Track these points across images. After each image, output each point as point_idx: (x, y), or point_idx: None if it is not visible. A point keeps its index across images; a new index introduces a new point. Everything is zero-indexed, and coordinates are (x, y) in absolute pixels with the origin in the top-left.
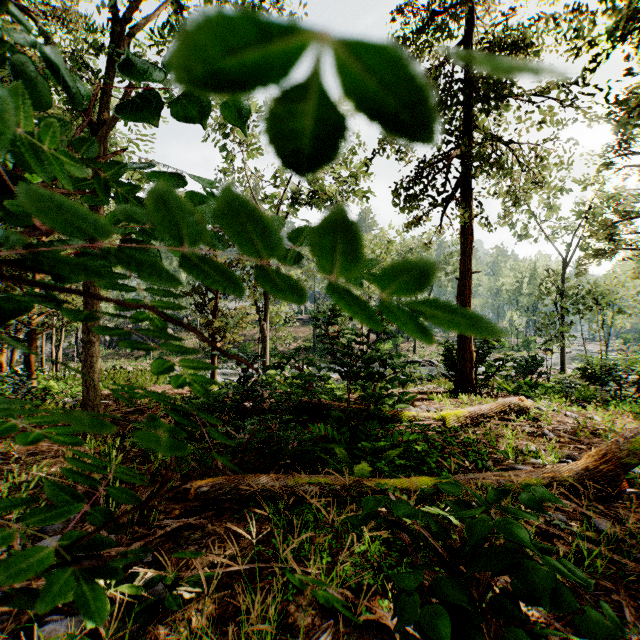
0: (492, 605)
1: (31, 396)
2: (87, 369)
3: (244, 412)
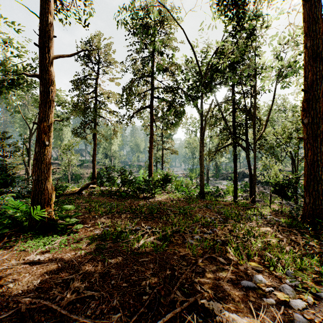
0: None
1: None
2: None
3: None
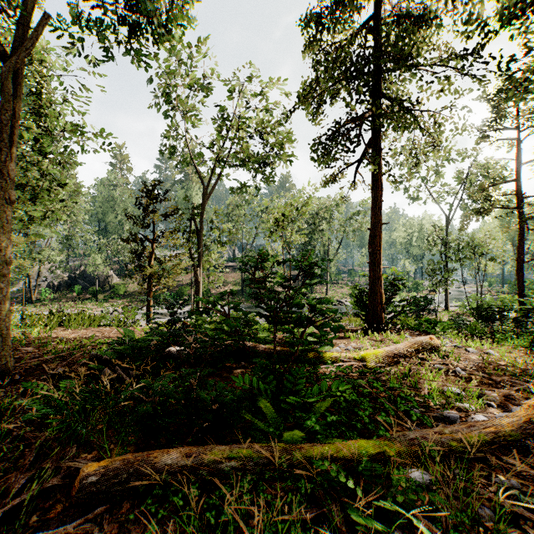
0: None
1: None
2: None
3: (169, 357)
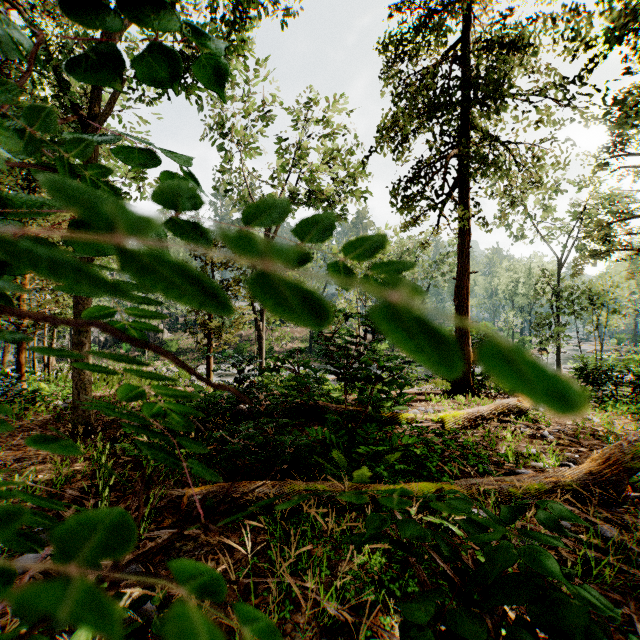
0: (509, 637)
1: (20, 399)
2: (78, 371)
3: (240, 414)
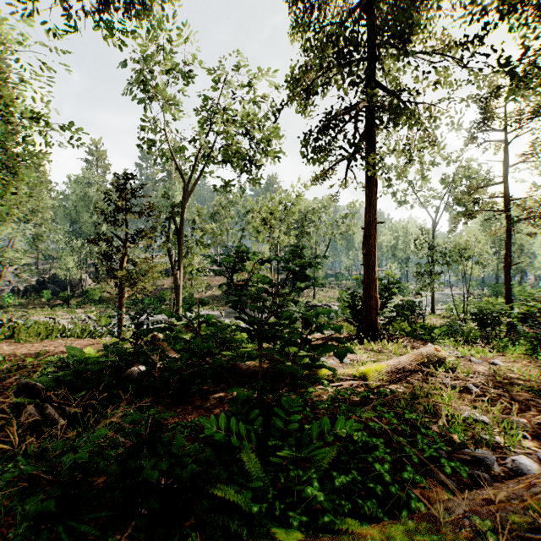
0: None
1: None
2: None
3: (130, 381)
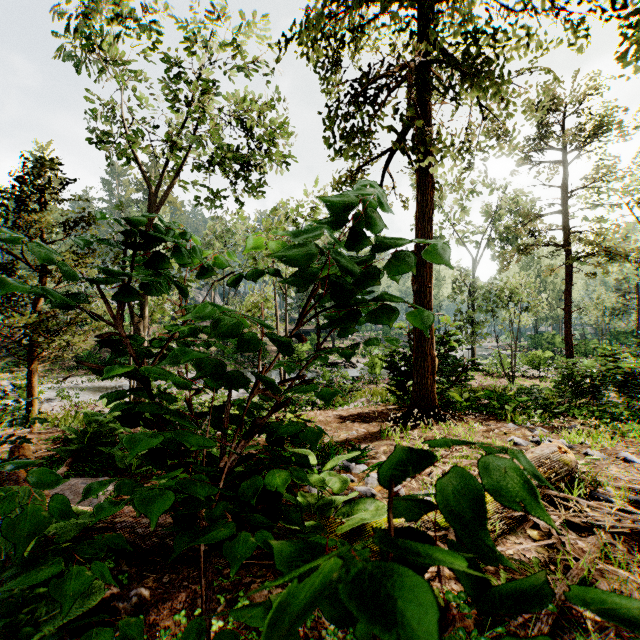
0: None
1: None
2: None
3: None
